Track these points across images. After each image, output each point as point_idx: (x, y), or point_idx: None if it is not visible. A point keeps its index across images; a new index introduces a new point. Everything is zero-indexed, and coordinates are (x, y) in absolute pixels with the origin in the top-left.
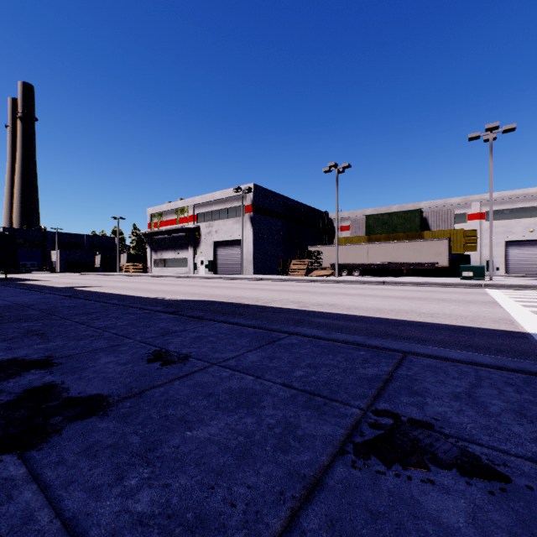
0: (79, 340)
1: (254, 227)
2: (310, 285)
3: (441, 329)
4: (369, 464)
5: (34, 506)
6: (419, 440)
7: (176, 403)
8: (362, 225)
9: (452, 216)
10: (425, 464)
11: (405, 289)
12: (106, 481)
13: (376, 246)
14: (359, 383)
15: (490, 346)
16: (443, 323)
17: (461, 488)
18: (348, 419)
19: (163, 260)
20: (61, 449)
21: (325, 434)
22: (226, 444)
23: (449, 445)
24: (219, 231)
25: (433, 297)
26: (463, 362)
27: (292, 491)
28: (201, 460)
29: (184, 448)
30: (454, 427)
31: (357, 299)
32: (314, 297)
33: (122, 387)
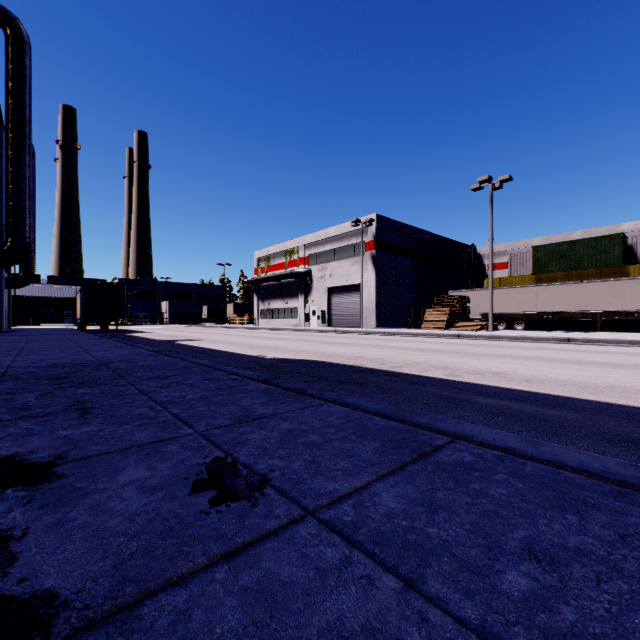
0: (121, 424)
1: (377, 269)
2: (455, 342)
3: None
4: None
5: None
6: None
7: None
8: (527, 260)
9: None
10: None
11: (610, 351)
12: None
13: (549, 288)
14: None
15: None
16: None
17: None
18: None
19: (270, 310)
20: None
21: None
22: None
23: None
24: (333, 274)
25: None
26: None
27: None
28: None
29: None
30: None
31: (535, 366)
32: (465, 360)
33: (109, 571)
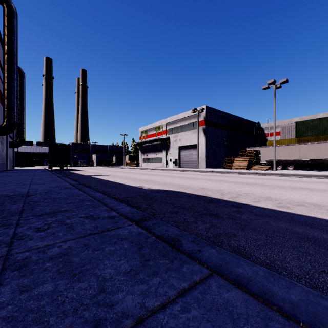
0: None
1: (206, 135)
2: (257, 177)
3: None
4: None
5: None
6: None
7: None
8: (292, 130)
9: None
10: None
11: None
12: None
13: (308, 145)
14: None
15: None
16: None
17: None
18: None
19: (147, 159)
20: None
21: None
22: None
23: None
24: (181, 139)
25: None
26: None
27: None
28: None
29: None
30: None
31: None
32: (278, 191)
33: None
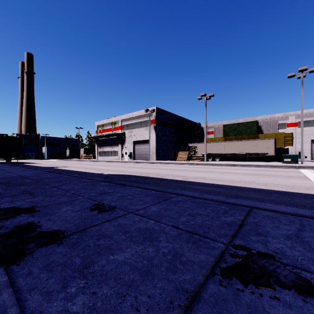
0: (52, 196)
1: (156, 132)
2: (190, 166)
3: (272, 193)
4: (232, 283)
5: (8, 304)
6: (266, 267)
7: (105, 236)
8: (221, 130)
9: (277, 125)
10: (271, 285)
11: (248, 169)
12: (55, 288)
13: (229, 143)
14: (222, 226)
15: (305, 204)
16: (273, 189)
17: (300, 305)
18: (216, 251)
19: (104, 152)
20: (31, 265)
21: (201, 260)
22: (135, 265)
23: (287, 271)
24: (136, 135)
25: (266, 173)
26: (290, 214)
27: (178, 301)
28: (118, 276)
29: (107, 267)
30: (289, 258)
31: (218, 175)
32: (192, 173)
33: (73, 225)
